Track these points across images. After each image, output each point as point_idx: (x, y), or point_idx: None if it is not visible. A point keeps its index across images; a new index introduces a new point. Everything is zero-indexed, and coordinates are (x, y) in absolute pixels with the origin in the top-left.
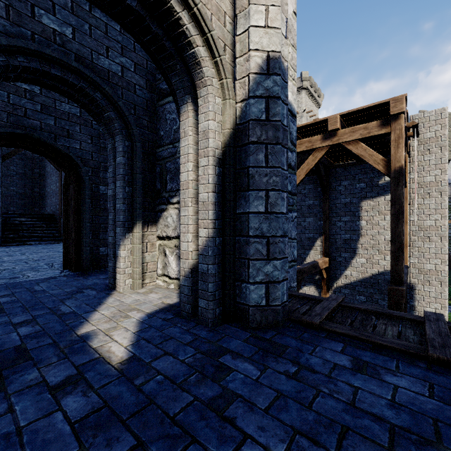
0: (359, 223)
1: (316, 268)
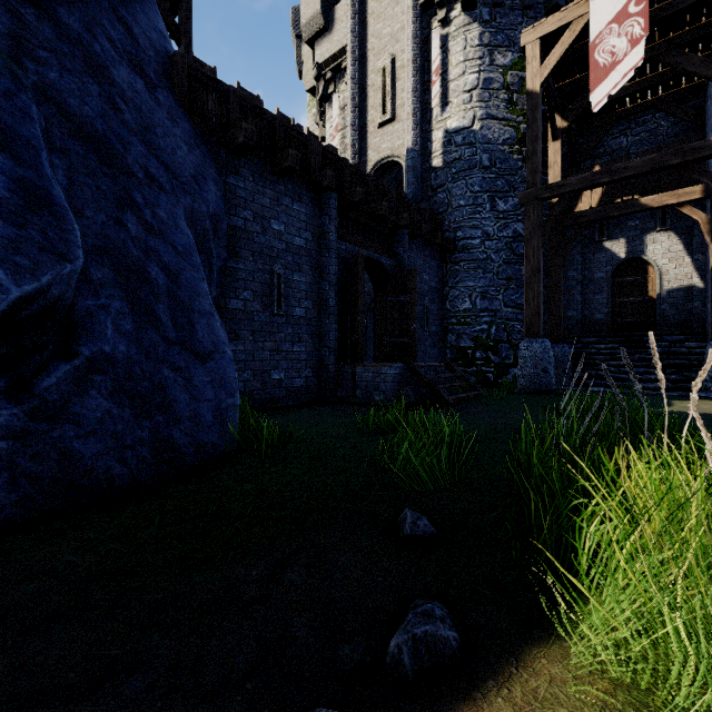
0: None
1: (629, 209)
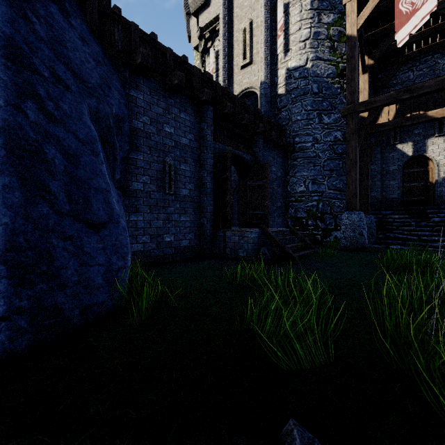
0: None
1: (419, 119)
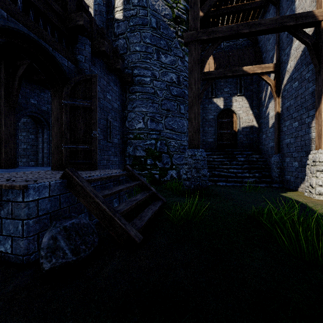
0: (294, 7)
1: (237, 72)
